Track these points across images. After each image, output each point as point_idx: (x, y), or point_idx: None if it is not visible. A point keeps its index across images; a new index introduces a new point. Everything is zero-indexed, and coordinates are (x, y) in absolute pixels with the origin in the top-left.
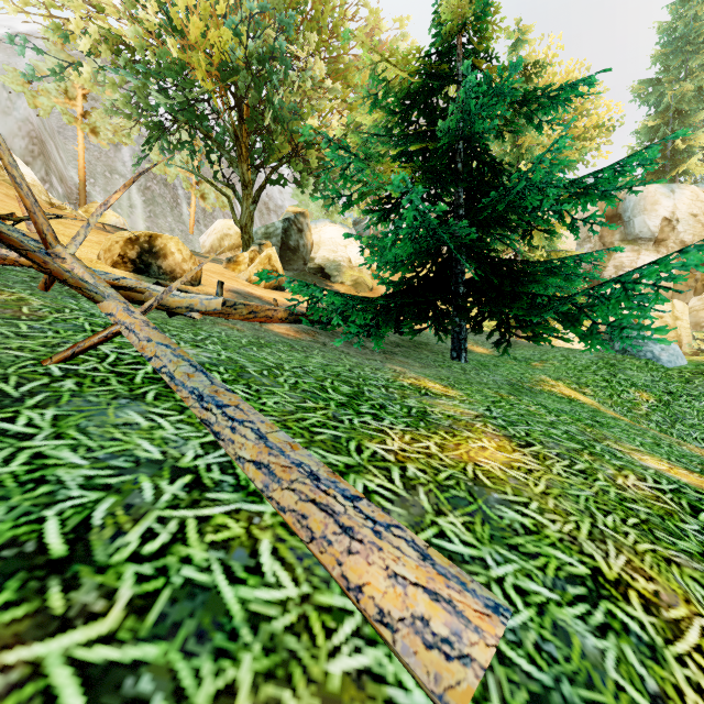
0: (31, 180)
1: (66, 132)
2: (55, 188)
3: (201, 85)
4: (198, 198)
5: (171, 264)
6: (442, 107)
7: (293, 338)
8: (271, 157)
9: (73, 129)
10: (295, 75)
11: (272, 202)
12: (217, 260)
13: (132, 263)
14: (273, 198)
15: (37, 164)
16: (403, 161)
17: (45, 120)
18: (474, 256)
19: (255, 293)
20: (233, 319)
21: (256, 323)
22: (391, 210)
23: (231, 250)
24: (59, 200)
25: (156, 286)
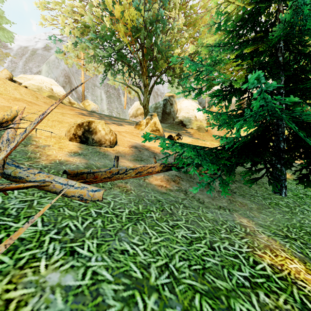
0: (62, 93)
1: (78, 72)
2: (73, 95)
3: (122, 40)
4: (127, 93)
5: (99, 137)
6: (265, 21)
7: (164, 190)
8: (156, 71)
9: (81, 70)
10: (168, 27)
11: (159, 91)
12: (132, 122)
13: (79, 138)
14: (159, 89)
15: (67, 86)
16: (236, 61)
17: (71, 68)
18: (298, 123)
19: (146, 144)
20: (126, 178)
21: (141, 178)
22: (228, 94)
23: (141, 115)
24: (75, 100)
25: (59, 178)
